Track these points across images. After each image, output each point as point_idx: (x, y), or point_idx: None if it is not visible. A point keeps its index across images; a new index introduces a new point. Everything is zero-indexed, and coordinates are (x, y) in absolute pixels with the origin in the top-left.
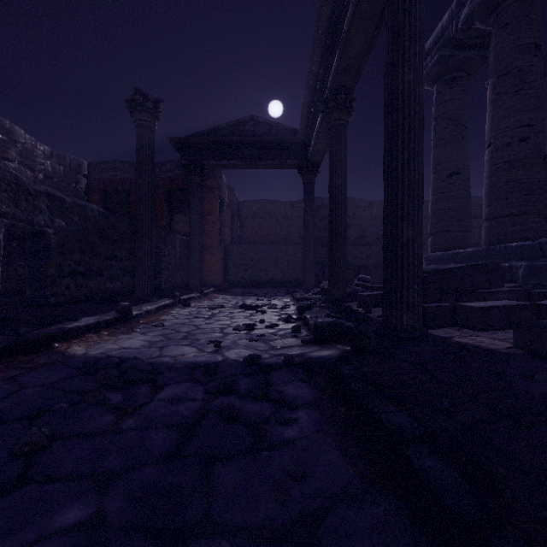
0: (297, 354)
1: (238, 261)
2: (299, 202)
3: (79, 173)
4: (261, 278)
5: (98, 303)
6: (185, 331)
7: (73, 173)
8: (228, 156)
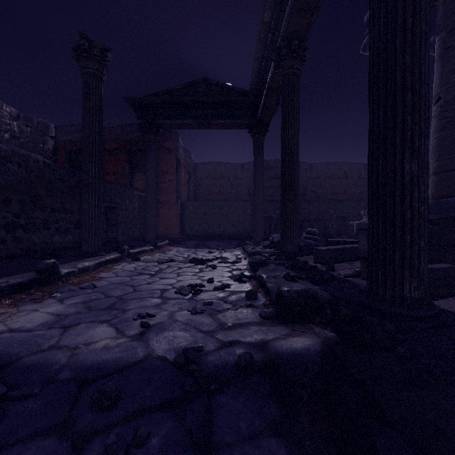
0: (257, 342)
1: (193, 215)
2: (248, 164)
3: (47, 135)
4: (214, 231)
5: (36, 258)
6: (116, 295)
7: (41, 135)
8: (182, 116)
